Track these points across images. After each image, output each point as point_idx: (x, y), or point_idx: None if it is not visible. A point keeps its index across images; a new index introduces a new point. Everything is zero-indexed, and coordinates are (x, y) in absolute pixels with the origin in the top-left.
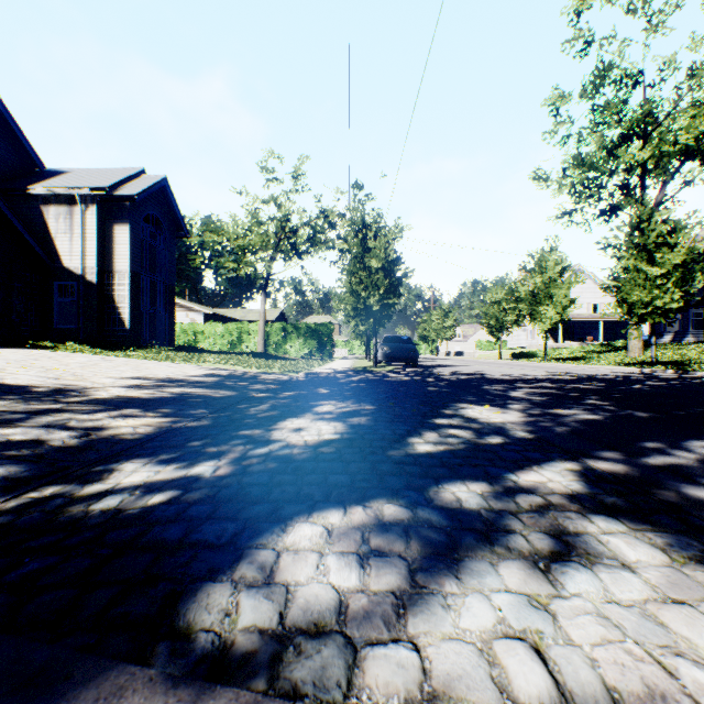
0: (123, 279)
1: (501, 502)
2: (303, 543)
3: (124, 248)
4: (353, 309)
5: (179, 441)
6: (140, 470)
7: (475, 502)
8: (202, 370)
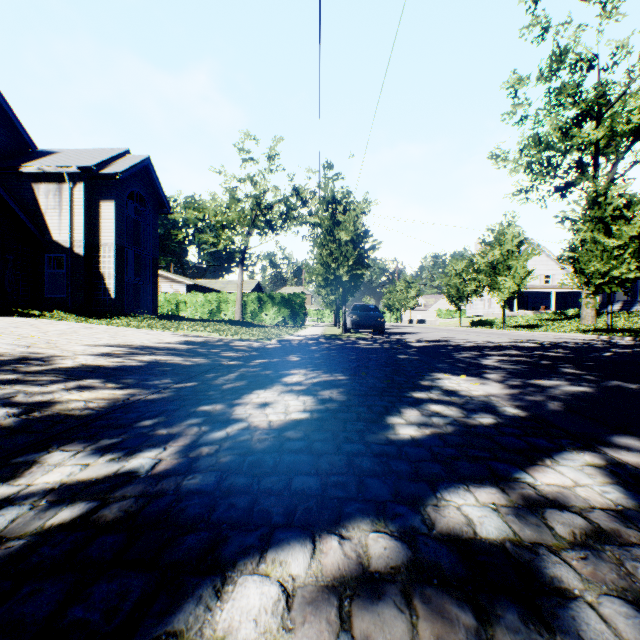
0: (109, 252)
1: (529, 526)
2: (243, 631)
3: (110, 222)
4: (324, 279)
5: (129, 420)
6: (65, 462)
7: (494, 526)
8: (179, 337)
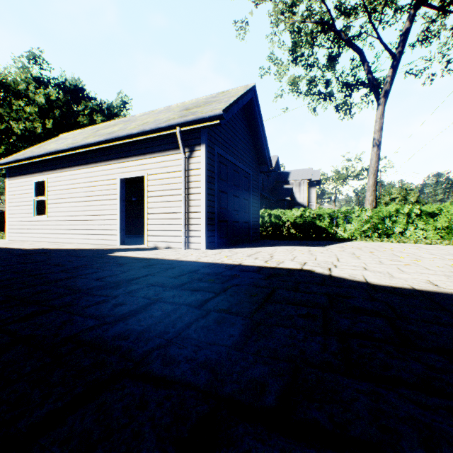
0: (313, 204)
1: None
2: None
3: (313, 195)
4: None
5: None
6: None
7: None
8: None
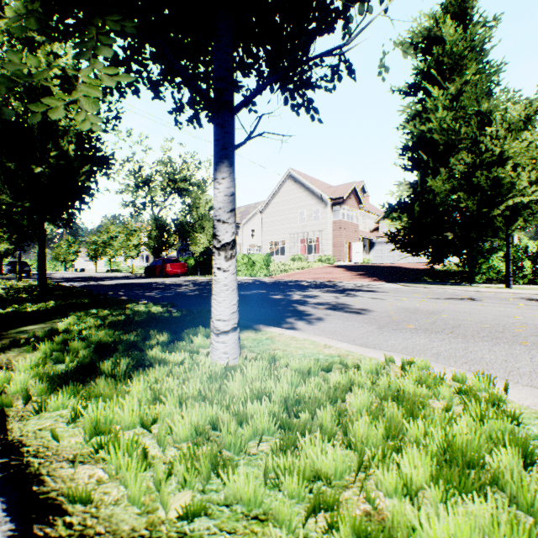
0: None
1: None
2: None
3: None
4: None
5: None
6: None
7: None
8: None
